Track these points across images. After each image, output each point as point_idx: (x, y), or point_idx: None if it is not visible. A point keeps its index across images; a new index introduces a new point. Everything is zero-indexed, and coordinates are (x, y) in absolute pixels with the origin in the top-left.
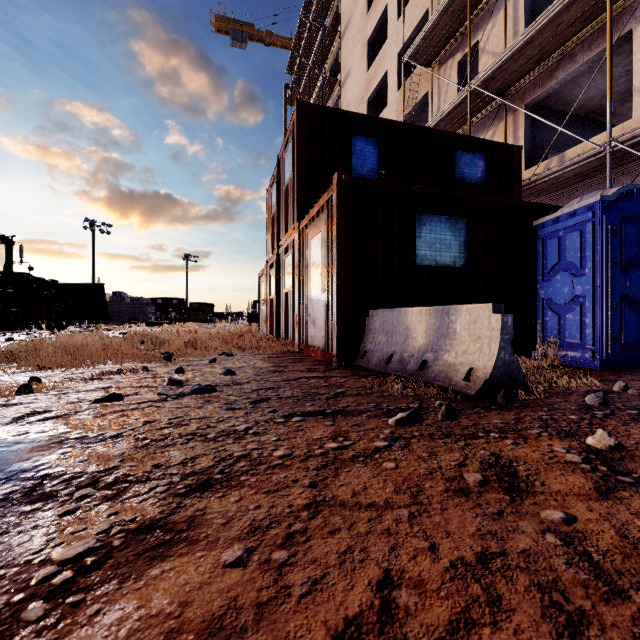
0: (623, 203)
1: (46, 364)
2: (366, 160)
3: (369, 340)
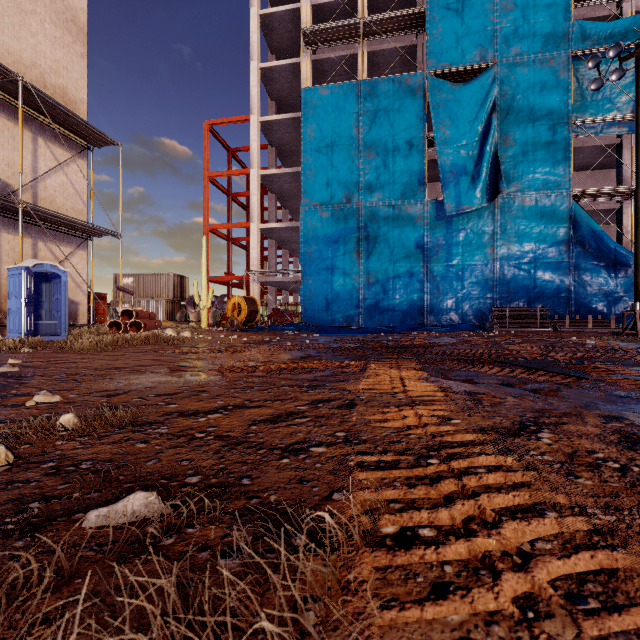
0: None
1: None
2: None
3: None
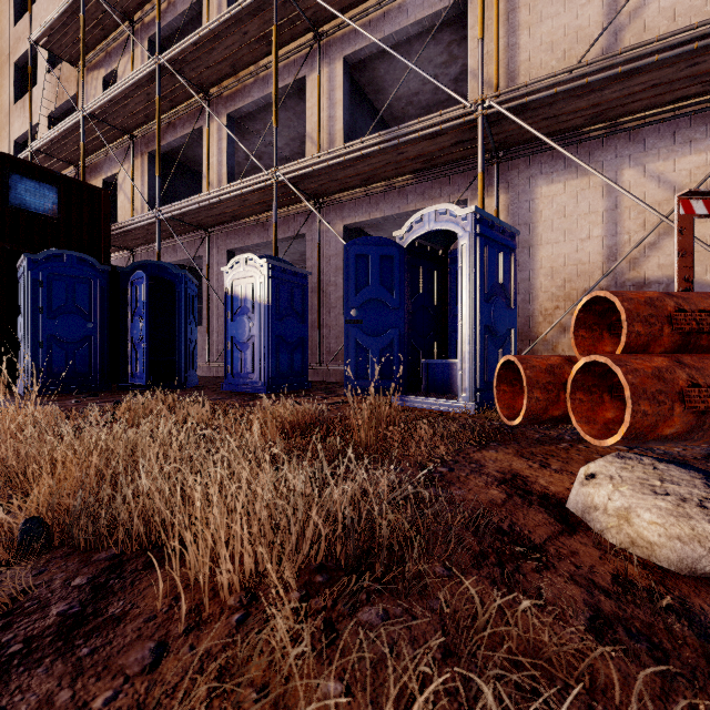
0: (52, 263)
1: None
2: None
3: None
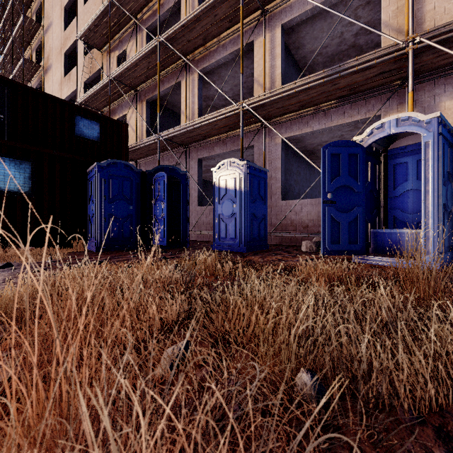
0: (110, 168)
1: None
2: None
3: None
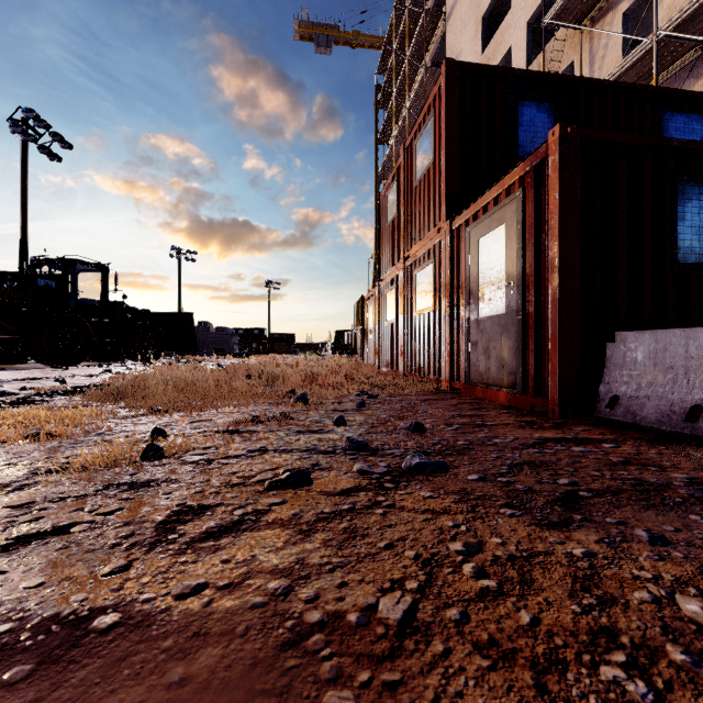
0: None
1: (160, 406)
2: (537, 133)
3: (619, 379)
